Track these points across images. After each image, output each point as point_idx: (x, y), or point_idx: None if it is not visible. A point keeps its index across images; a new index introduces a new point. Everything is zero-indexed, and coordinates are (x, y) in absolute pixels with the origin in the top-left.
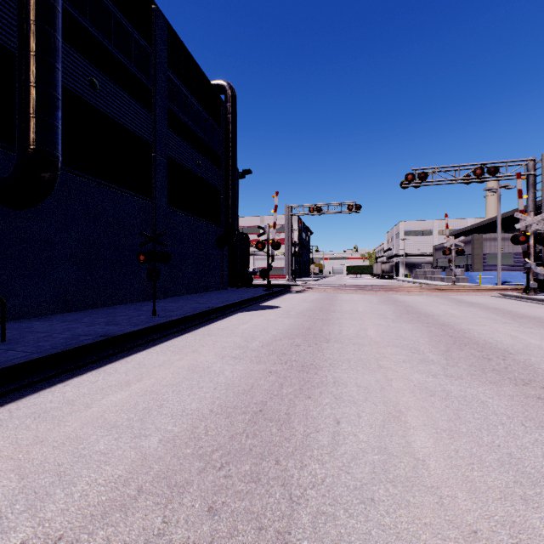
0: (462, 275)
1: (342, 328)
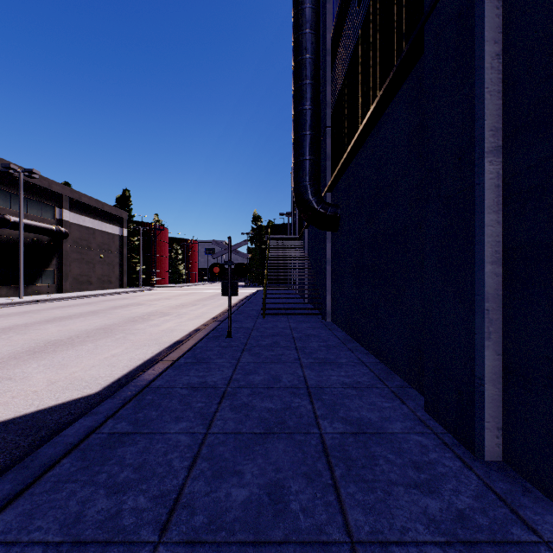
0: None
1: None
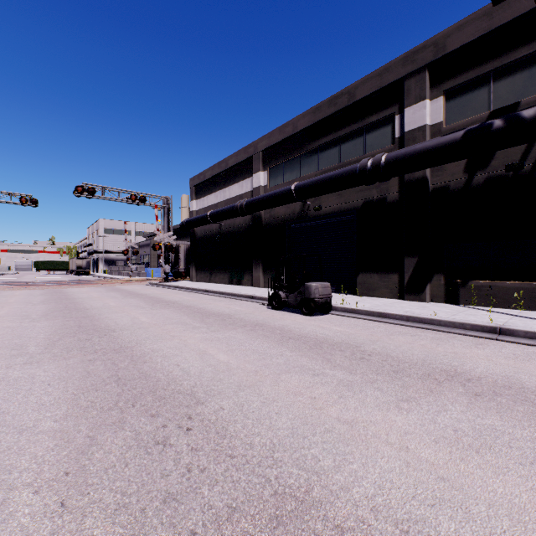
0: (143, 271)
1: None
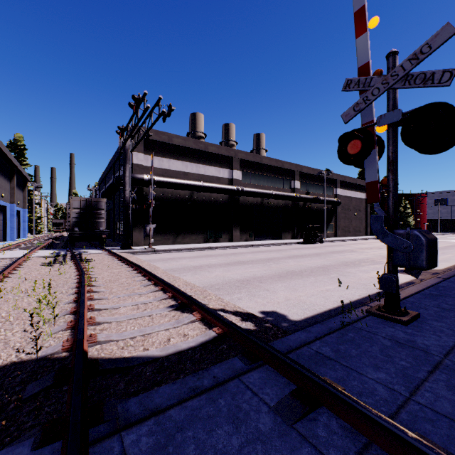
0: None
1: (369, 257)
